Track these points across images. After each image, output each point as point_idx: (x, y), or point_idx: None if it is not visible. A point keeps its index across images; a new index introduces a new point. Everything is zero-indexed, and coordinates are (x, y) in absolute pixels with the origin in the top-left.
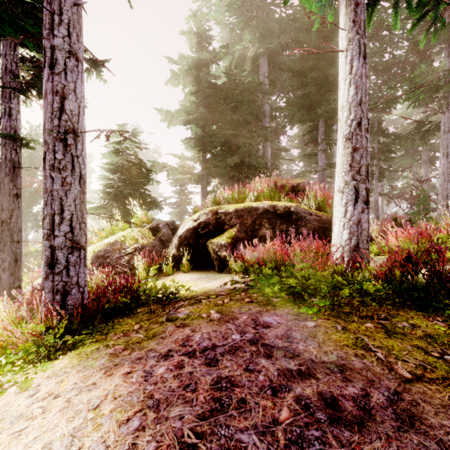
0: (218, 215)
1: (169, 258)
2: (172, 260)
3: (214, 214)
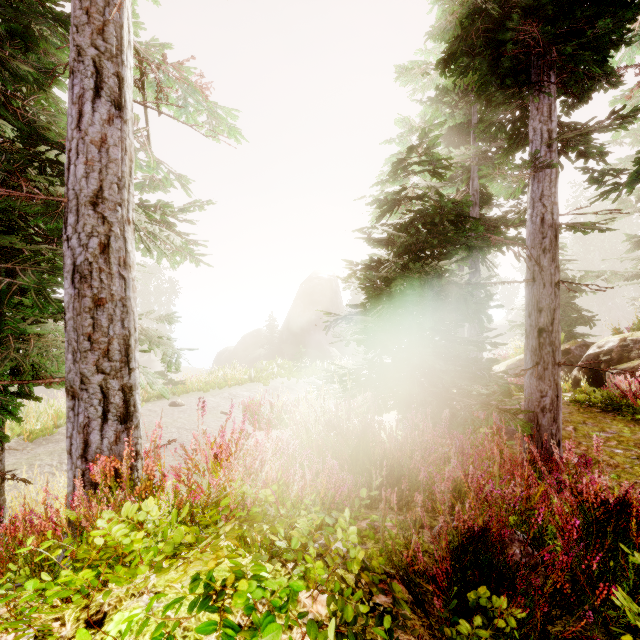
0: (625, 343)
1: (571, 378)
2: (574, 380)
3: (620, 342)
